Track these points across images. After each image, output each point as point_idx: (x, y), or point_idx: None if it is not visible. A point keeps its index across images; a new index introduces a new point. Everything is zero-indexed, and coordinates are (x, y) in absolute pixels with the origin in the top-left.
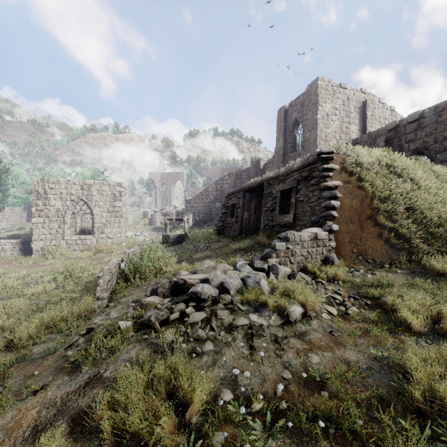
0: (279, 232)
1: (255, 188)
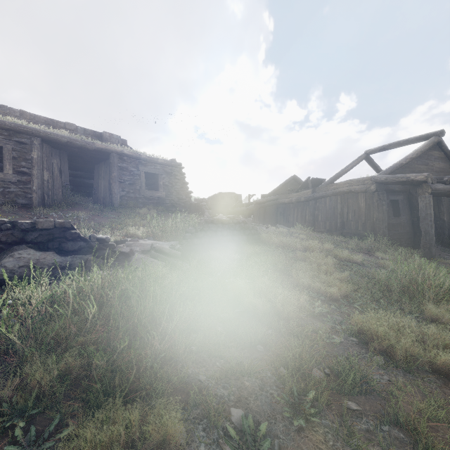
0: (147, 203)
1: (81, 148)
